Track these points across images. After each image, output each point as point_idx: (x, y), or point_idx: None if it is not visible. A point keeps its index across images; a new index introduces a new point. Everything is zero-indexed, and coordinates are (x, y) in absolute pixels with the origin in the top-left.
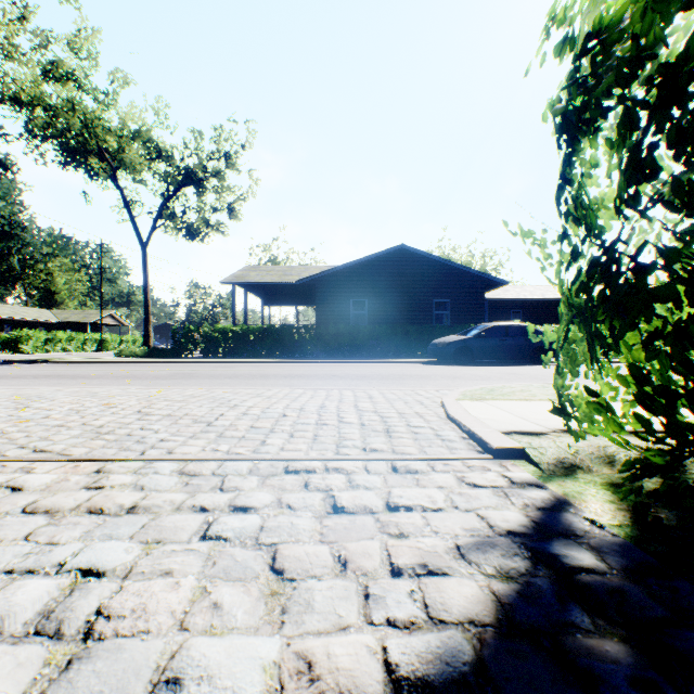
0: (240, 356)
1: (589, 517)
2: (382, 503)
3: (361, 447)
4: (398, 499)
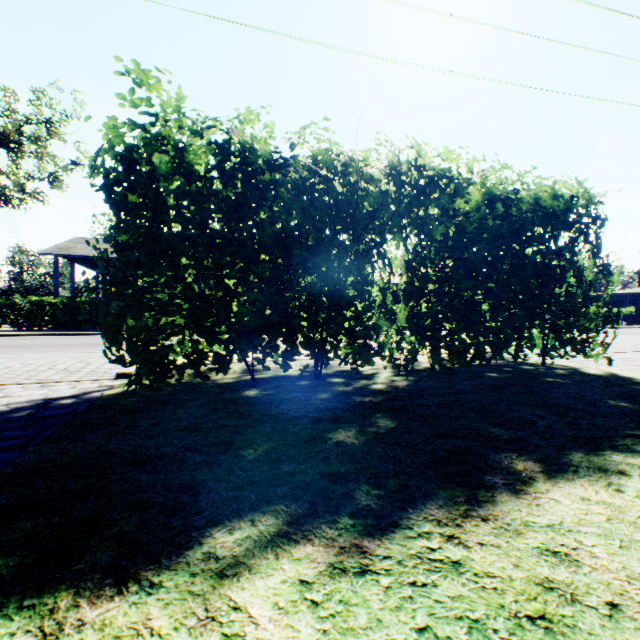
0: (60, 328)
1: (105, 392)
2: (1, 396)
3: (41, 379)
4: (15, 394)
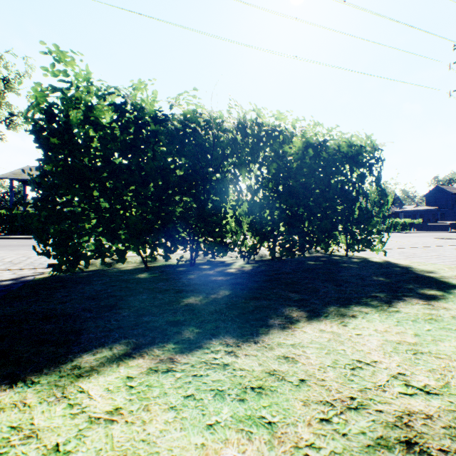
0: (14, 234)
1: (37, 276)
2: None
3: None
4: None
